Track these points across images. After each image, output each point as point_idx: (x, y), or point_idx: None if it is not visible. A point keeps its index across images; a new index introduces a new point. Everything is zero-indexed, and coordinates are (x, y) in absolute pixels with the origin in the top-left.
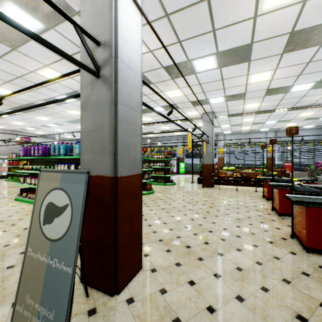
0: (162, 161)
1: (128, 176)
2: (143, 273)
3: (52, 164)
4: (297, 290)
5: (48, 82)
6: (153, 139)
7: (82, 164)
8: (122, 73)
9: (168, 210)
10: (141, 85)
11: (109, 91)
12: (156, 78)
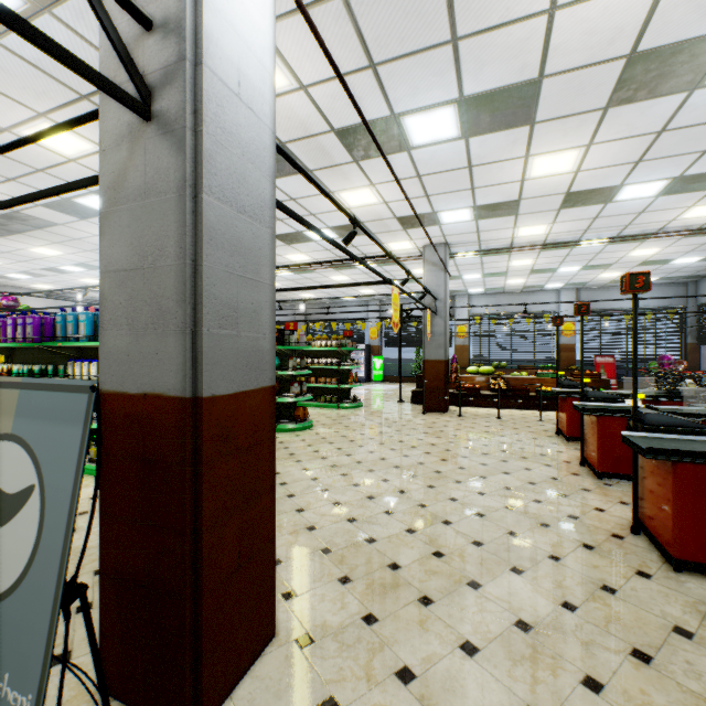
0: (333, 353)
1: (235, 394)
2: (278, 651)
3: (61, 360)
4: (671, 681)
5: (25, 144)
6: (312, 303)
7: (105, 361)
8: (216, 109)
9: (346, 468)
10: (272, 154)
11: (178, 158)
12: (317, 157)
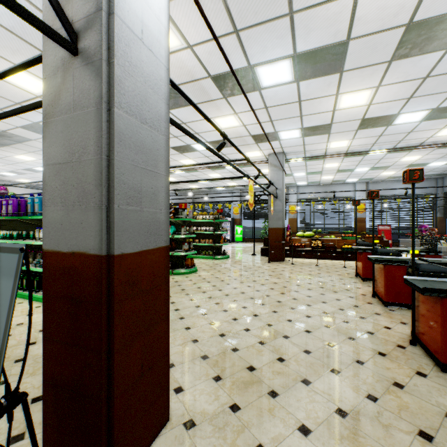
0: (210, 223)
1: (139, 252)
2: (170, 432)
3: (32, 228)
4: None
5: None
6: (197, 192)
7: (46, 229)
8: (124, 47)
9: (219, 299)
10: (166, 83)
11: (96, 81)
12: (199, 95)
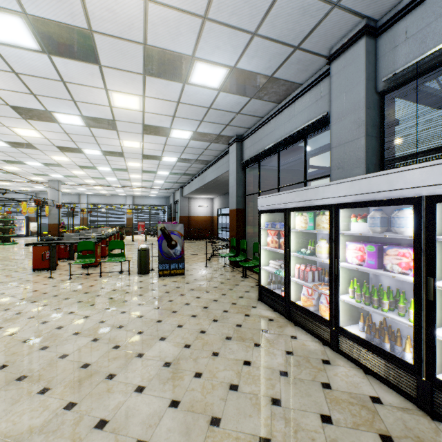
0: (0, 221)
1: None
2: None
3: None
4: None
5: None
6: None
7: None
8: None
9: (5, 253)
10: None
11: None
12: None
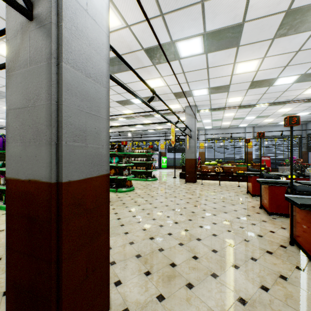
0: (144, 155)
1: (84, 179)
2: None
3: None
4: None
5: None
6: (135, 133)
7: (8, 161)
8: (71, 15)
9: (149, 210)
10: (107, 47)
11: (47, 40)
12: (135, 63)
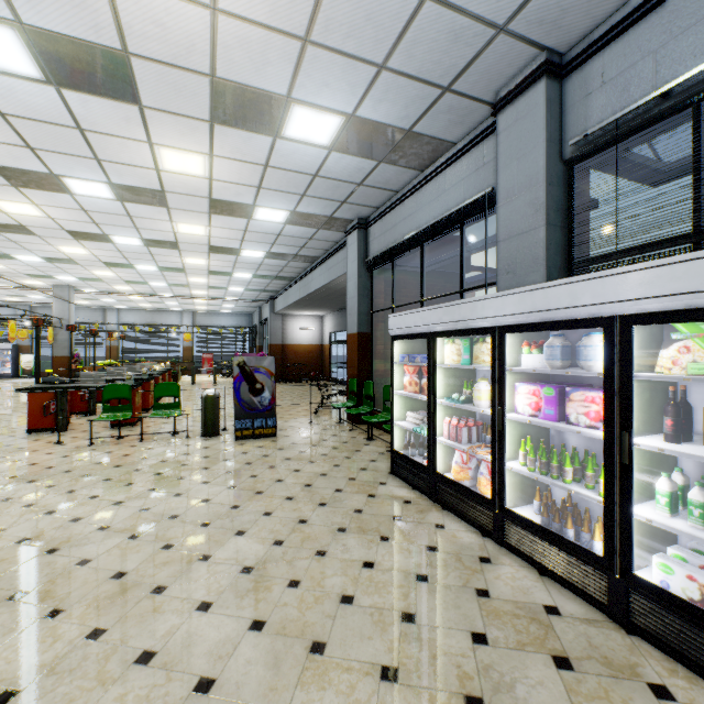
0: None
1: None
2: None
3: None
4: None
5: None
6: None
7: None
8: None
9: None
10: None
11: None
12: None
